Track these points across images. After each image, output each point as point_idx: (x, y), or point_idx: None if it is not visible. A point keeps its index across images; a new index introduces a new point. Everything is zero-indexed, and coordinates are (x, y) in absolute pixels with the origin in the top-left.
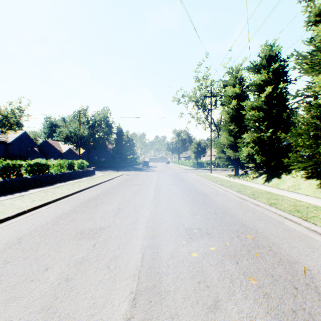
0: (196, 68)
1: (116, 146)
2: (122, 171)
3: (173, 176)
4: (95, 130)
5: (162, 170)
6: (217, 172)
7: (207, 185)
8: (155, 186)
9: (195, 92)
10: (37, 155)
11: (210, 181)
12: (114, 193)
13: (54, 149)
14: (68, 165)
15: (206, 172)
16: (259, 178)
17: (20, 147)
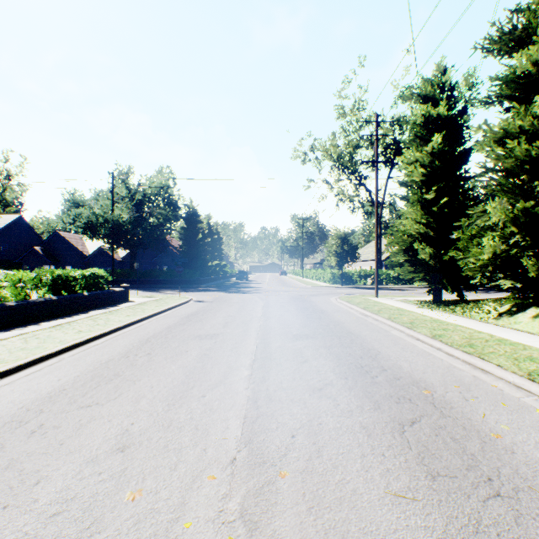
0: (340, 91)
1: (185, 242)
2: (192, 291)
3: (298, 306)
4: (145, 213)
5: (274, 289)
6: (387, 294)
7: (399, 340)
8: (255, 342)
9: (335, 140)
10: (40, 260)
11: (396, 323)
12: (116, 382)
13: (73, 249)
14: (53, 282)
15: (364, 294)
16: (521, 317)
17: (11, 245)
